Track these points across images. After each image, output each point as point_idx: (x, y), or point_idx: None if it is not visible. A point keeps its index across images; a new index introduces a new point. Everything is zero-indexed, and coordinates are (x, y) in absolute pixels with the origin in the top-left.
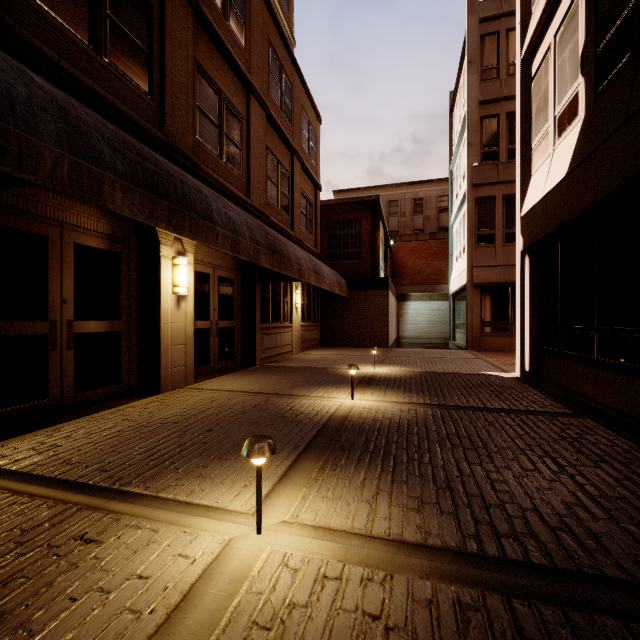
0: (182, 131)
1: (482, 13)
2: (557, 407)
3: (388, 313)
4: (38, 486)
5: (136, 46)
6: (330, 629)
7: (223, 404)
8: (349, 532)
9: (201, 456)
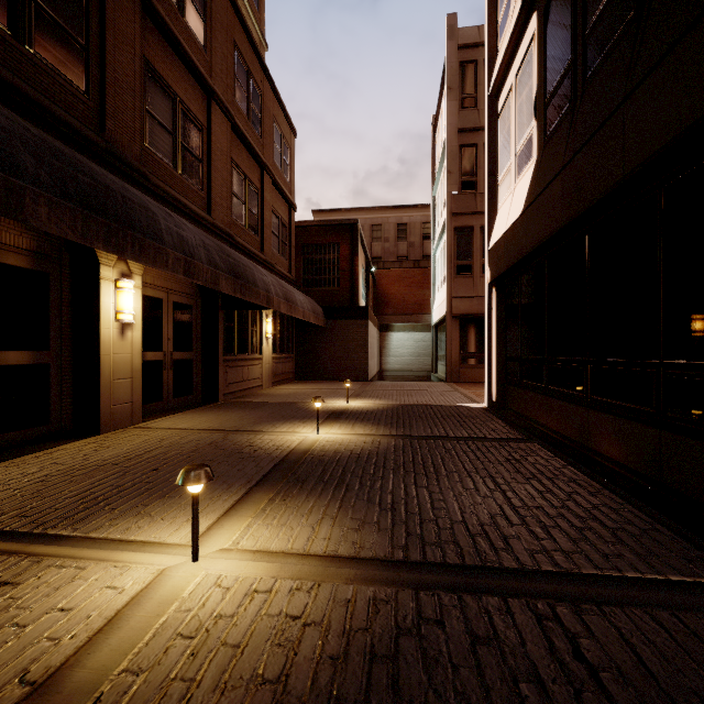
0: (127, 137)
1: (461, 40)
2: (512, 434)
3: (367, 344)
4: None
5: (69, 36)
6: (252, 631)
7: (174, 443)
8: (287, 553)
9: (142, 495)
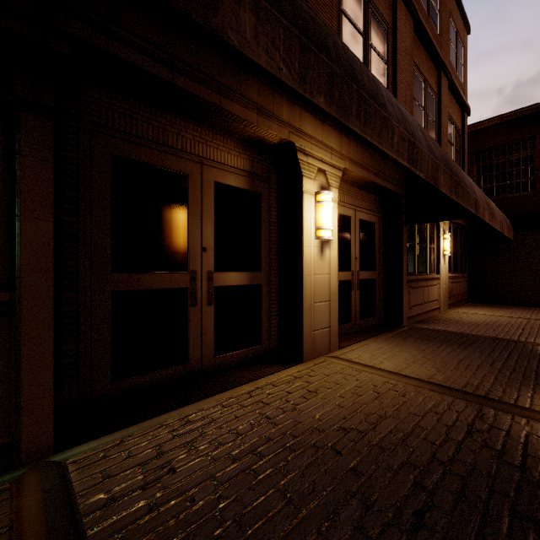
0: None
1: None
2: None
3: None
4: None
5: None
6: None
7: (400, 408)
8: None
9: None
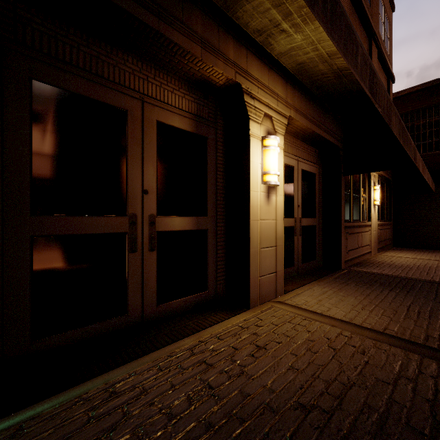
0: None
1: None
2: None
3: None
4: None
5: None
6: None
7: (364, 372)
8: None
9: None
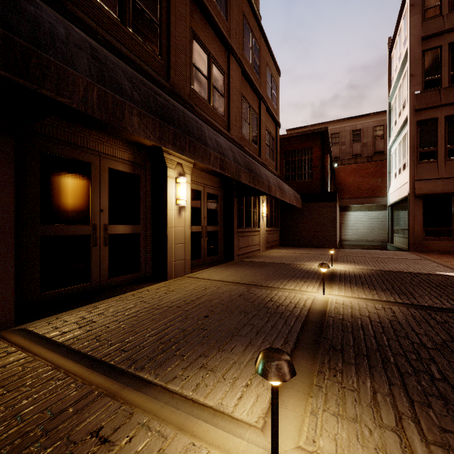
0: (182, 82)
1: None
2: None
3: (336, 220)
4: (73, 361)
5: (150, 19)
6: None
7: (214, 292)
8: None
9: (201, 343)
